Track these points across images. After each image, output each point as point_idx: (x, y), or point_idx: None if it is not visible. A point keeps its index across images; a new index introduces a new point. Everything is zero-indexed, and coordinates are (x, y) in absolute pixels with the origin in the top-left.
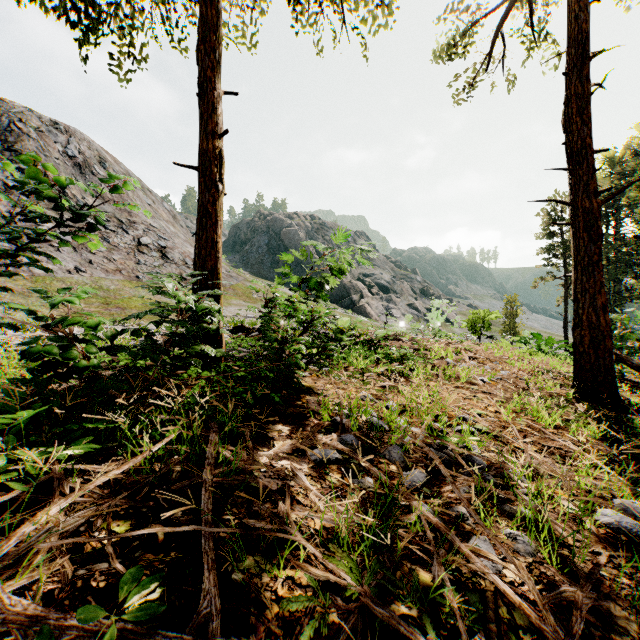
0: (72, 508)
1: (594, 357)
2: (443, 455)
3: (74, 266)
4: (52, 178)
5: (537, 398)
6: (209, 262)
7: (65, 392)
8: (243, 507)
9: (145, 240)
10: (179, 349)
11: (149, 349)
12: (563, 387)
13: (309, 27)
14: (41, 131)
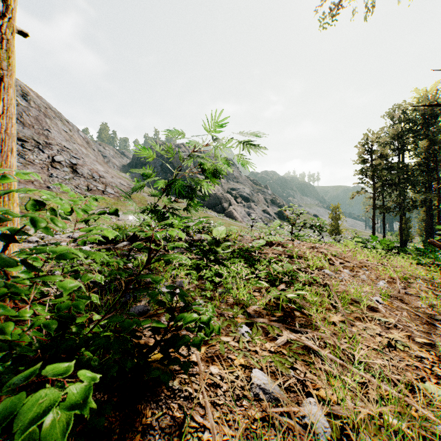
0: None
1: None
2: None
3: None
4: None
5: None
6: None
7: None
8: None
9: (58, 158)
10: None
11: None
12: None
13: None
14: None
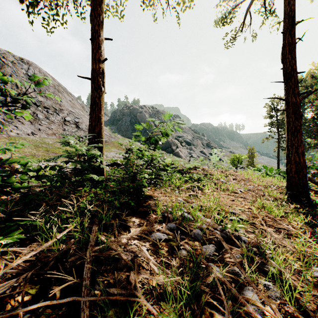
0: (4, 276)
1: (297, 179)
2: (223, 235)
3: (31, 131)
4: (4, 80)
5: (269, 200)
6: (97, 129)
7: (8, 203)
8: (110, 272)
9: (68, 118)
10: (77, 177)
11: (60, 177)
12: (281, 194)
13: (150, 7)
14: (14, 63)
